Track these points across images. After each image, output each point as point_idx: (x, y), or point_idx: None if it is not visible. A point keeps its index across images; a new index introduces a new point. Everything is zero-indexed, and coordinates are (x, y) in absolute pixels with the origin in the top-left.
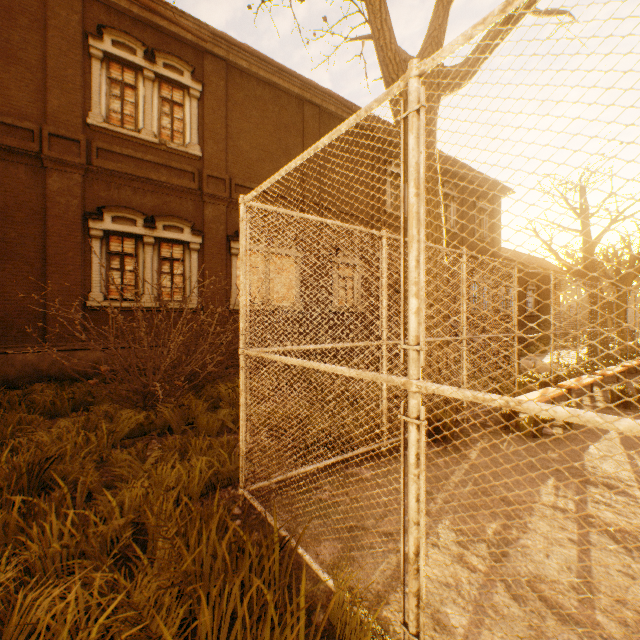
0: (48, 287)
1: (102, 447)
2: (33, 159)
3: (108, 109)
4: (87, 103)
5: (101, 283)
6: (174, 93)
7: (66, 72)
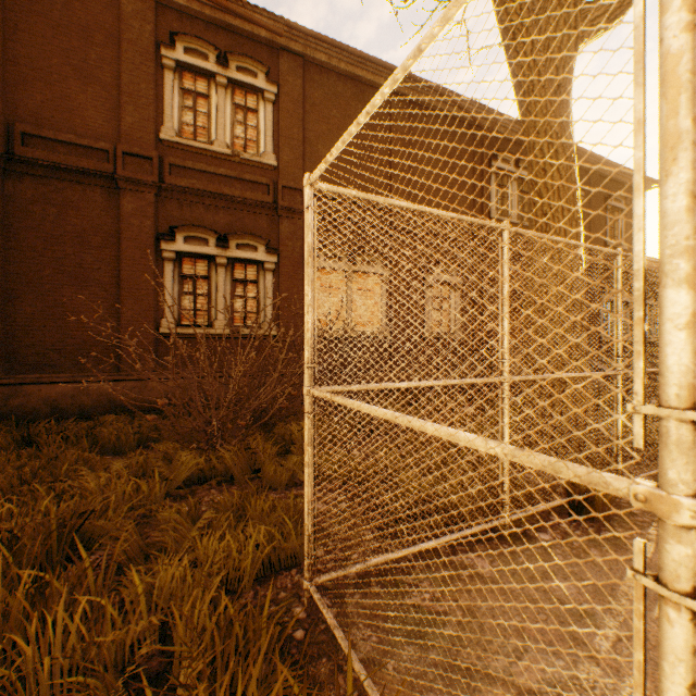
0: (122, 313)
1: (153, 497)
2: (108, 180)
3: (180, 122)
4: (160, 118)
5: (173, 308)
6: (248, 99)
7: (139, 87)
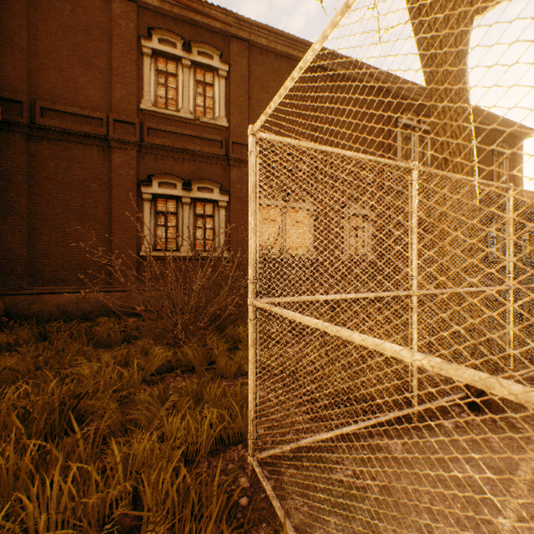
0: (113, 241)
1: (133, 382)
2: (102, 141)
3: (155, 95)
4: (140, 93)
5: (150, 237)
6: (206, 76)
7: (125, 70)
